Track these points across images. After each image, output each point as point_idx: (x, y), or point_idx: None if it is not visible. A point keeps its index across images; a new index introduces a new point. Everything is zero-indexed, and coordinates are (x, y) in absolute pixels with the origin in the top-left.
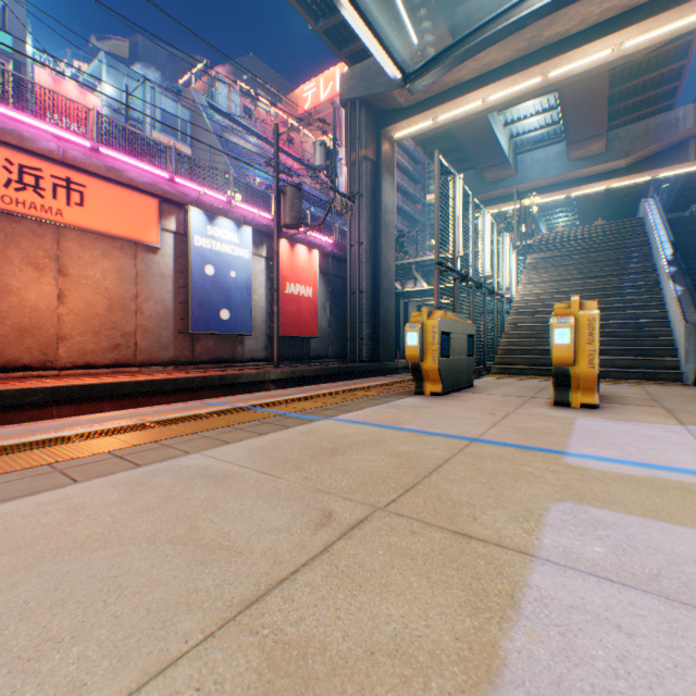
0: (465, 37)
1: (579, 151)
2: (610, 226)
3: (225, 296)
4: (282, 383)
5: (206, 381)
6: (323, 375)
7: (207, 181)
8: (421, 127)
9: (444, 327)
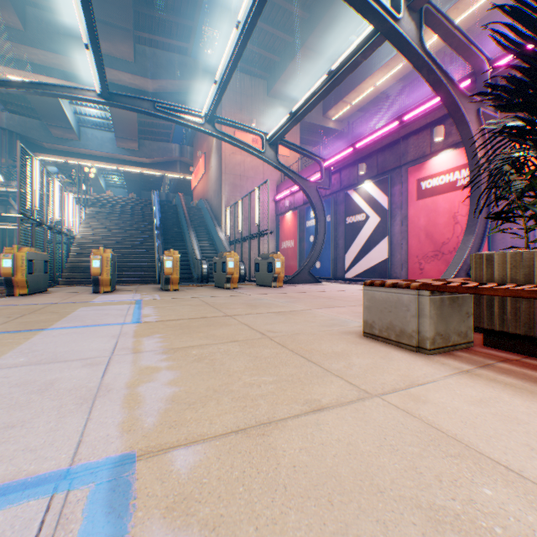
0: (44, 85)
1: (125, 144)
2: (138, 201)
3: None
4: None
5: None
6: None
7: None
8: None
9: (31, 257)
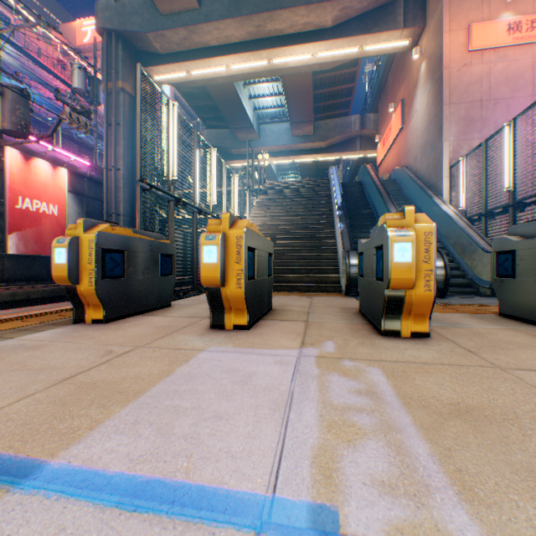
0: None
1: (299, 130)
2: (312, 182)
3: None
4: None
5: None
6: (63, 296)
7: None
8: (178, 77)
9: (111, 244)
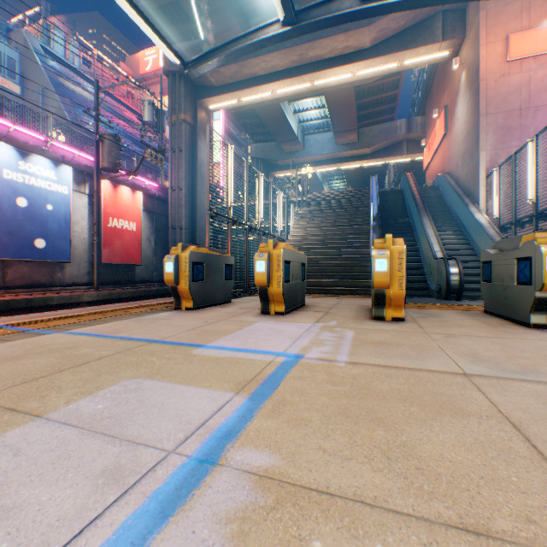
0: (226, 44)
1: (342, 139)
2: (352, 192)
3: (41, 226)
4: (98, 304)
5: (9, 304)
6: (142, 296)
7: (39, 118)
8: (230, 104)
9: (197, 259)
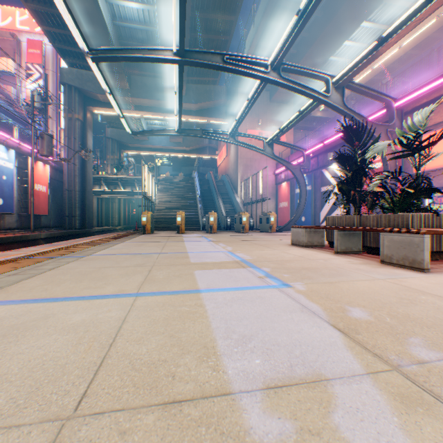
0: (152, 131)
1: (174, 140)
2: (185, 178)
3: (1, 190)
4: (47, 240)
5: (15, 238)
6: (63, 236)
7: None
8: (110, 113)
9: (152, 216)
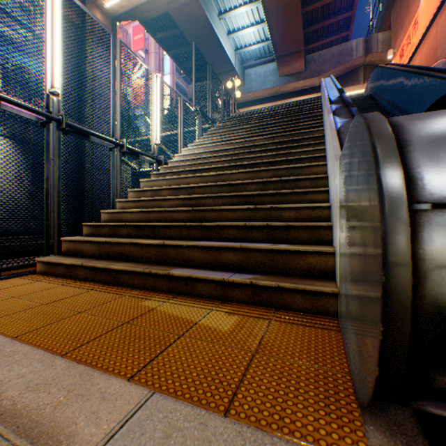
0: None
1: (286, 67)
2: (294, 103)
3: None
4: None
5: None
6: None
7: None
8: None
9: None
